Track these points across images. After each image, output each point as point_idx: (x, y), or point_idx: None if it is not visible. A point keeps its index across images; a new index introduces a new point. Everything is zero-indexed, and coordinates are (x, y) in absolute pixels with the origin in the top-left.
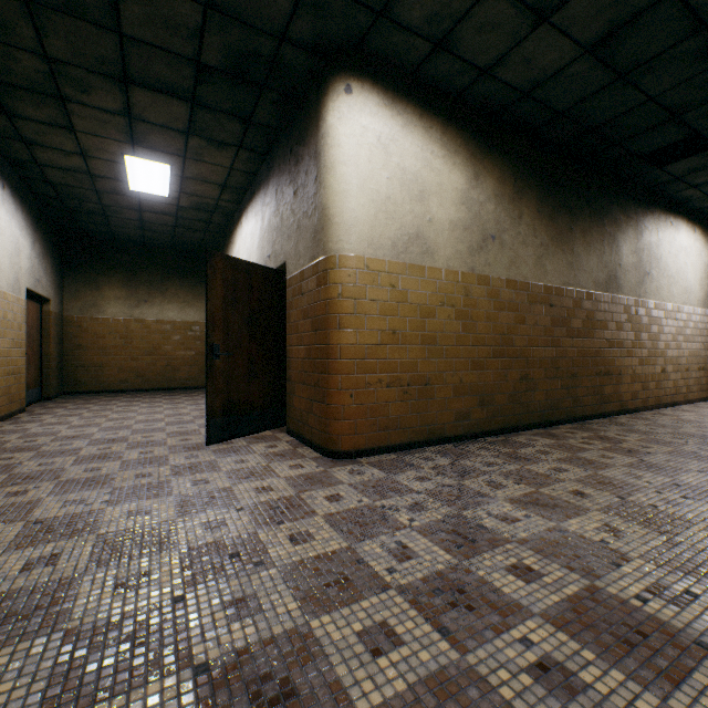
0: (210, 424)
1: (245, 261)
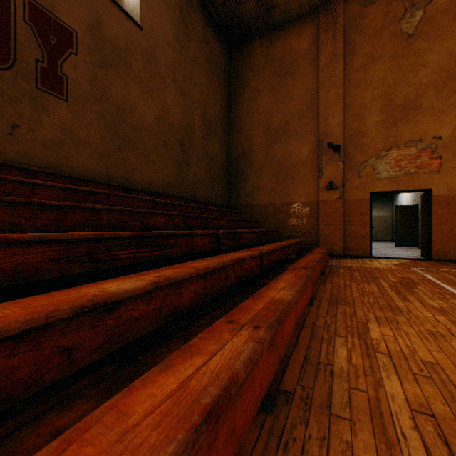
0: (395, 243)
1: (404, 206)
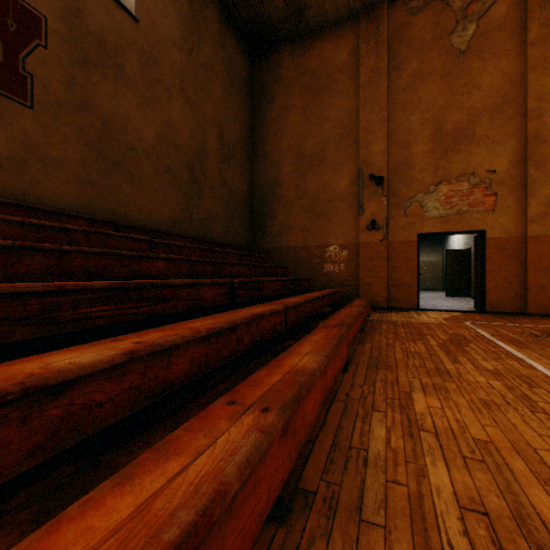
0: (446, 292)
1: (456, 249)
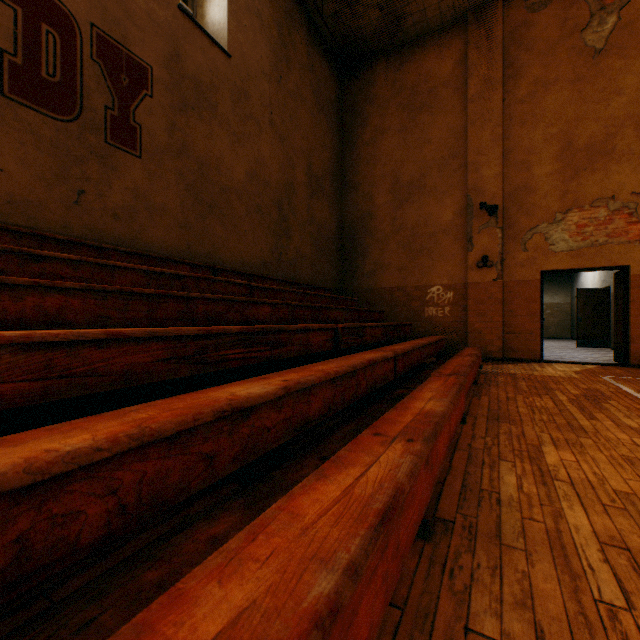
0: (577, 341)
1: (590, 289)
